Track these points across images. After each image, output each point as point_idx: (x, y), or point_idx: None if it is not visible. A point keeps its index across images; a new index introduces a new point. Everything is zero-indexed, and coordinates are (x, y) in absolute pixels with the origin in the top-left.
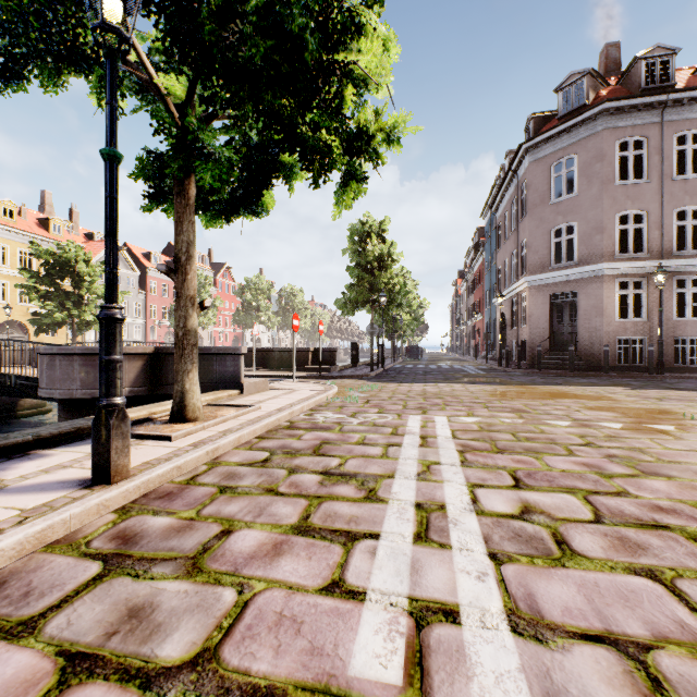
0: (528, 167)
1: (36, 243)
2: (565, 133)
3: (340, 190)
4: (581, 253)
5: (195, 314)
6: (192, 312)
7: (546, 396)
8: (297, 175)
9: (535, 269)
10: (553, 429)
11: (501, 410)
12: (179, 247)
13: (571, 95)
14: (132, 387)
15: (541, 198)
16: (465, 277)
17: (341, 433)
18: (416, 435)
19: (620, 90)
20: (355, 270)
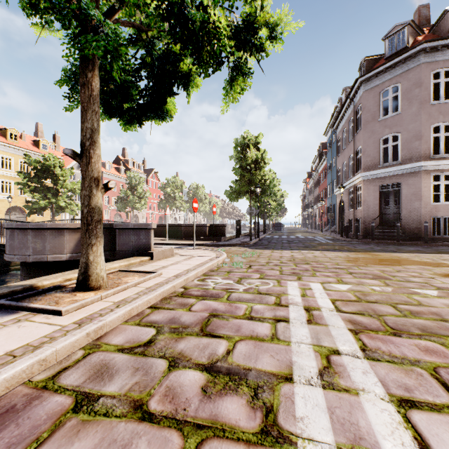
0: (362, 94)
1: (28, 155)
2: (391, 68)
3: (228, 85)
4: (403, 155)
5: (99, 193)
6: (95, 191)
7: (393, 263)
8: (194, 86)
9: (367, 167)
10: (428, 300)
11: (364, 276)
12: (83, 134)
13: (395, 41)
14: (72, 253)
15: (372, 116)
16: (312, 176)
17: (229, 303)
18: (300, 306)
19: (432, 36)
20: (238, 170)
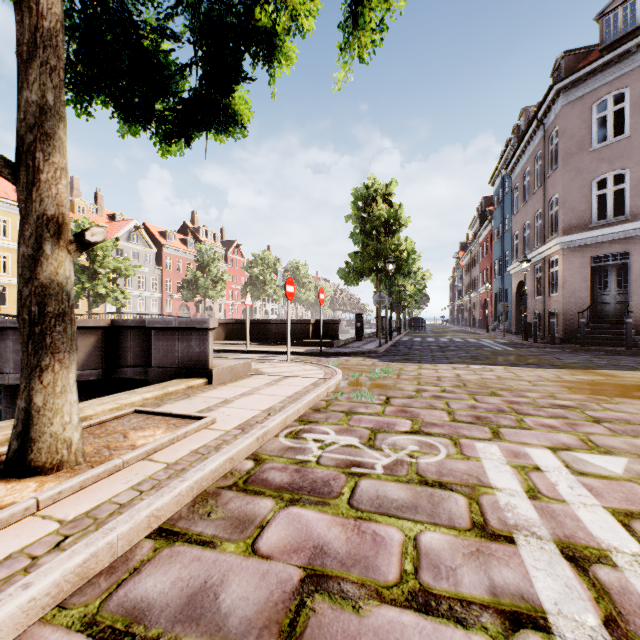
0: (561, 111)
1: None
2: (612, 64)
3: (349, 13)
4: (634, 205)
5: (62, 253)
6: (50, 248)
7: None
8: (283, 63)
9: (570, 228)
10: None
11: (632, 429)
12: (20, 115)
13: (618, 19)
14: (81, 369)
15: (579, 145)
16: (469, 248)
17: (355, 521)
18: (544, 538)
19: None
20: (359, 236)
